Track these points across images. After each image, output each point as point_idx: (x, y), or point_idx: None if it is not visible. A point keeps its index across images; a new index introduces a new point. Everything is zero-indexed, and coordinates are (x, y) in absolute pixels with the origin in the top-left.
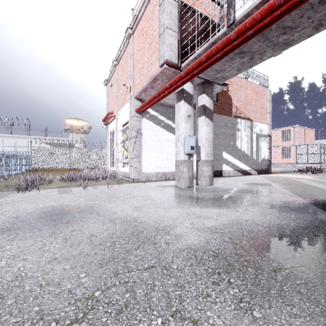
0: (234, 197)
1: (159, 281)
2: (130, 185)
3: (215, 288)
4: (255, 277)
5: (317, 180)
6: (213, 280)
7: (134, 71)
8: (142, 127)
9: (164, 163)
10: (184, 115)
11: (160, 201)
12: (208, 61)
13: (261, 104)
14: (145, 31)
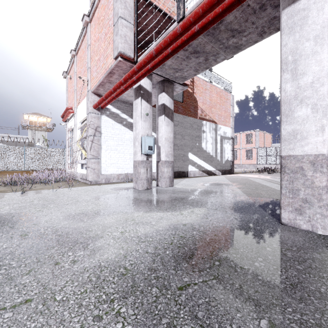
0: (187, 198)
1: (19, 325)
2: (83, 188)
3: (93, 325)
4: (154, 301)
5: (269, 179)
6: (98, 313)
7: (91, 63)
8: (102, 124)
9: (127, 164)
10: (142, 113)
11: (104, 206)
12: (158, 55)
13: (224, 108)
14: (102, 20)
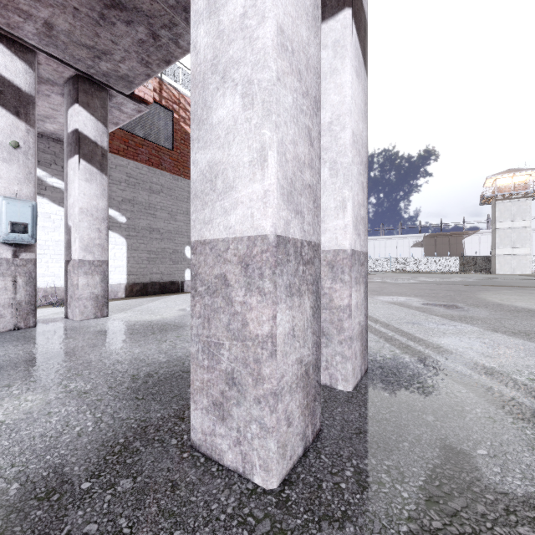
0: (71, 354)
1: None
2: None
3: None
4: None
5: None
6: None
7: None
8: None
9: None
10: None
11: None
12: None
13: None
14: None
